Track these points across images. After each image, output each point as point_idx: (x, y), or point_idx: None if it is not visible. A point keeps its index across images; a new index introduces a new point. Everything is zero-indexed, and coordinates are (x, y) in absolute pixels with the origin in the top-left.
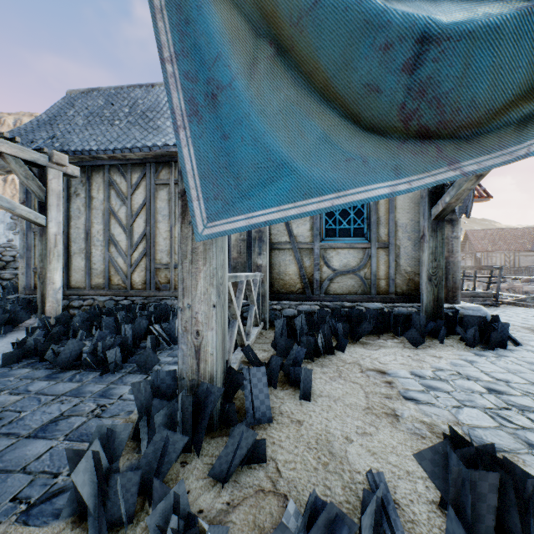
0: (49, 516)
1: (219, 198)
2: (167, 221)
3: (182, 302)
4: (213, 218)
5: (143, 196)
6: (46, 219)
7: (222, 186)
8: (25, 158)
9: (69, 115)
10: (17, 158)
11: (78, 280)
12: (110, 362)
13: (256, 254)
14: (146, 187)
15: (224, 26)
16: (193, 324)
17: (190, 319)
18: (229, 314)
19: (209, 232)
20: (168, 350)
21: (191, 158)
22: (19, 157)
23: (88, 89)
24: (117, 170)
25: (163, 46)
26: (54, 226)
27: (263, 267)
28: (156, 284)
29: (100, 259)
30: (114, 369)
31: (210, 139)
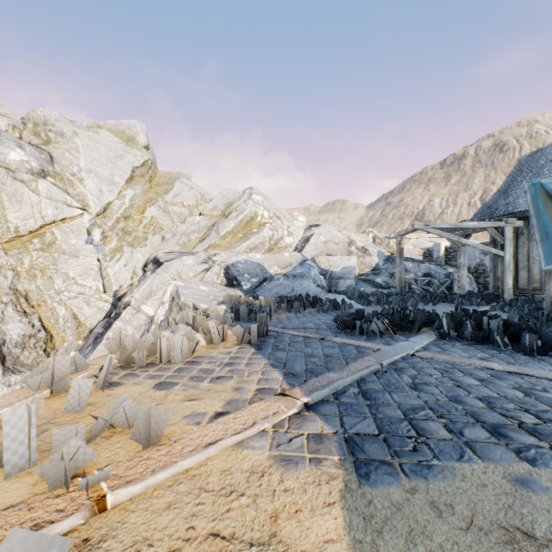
0: None
1: (548, 260)
2: None
3: (545, 288)
4: (546, 265)
5: None
6: (503, 253)
7: (548, 257)
8: (494, 226)
9: (517, 181)
10: (490, 227)
11: (522, 285)
12: (528, 313)
13: None
14: None
15: (548, 218)
16: (549, 294)
17: (548, 293)
18: None
19: (545, 269)
20: None
21: (540, 251)
22: (491, 227)
23: (532, 152)
24: None
25: (533, 224)
26: (507, 256)
27: None
28: None
29: (537, 272)
30: None
31: (545, 246)
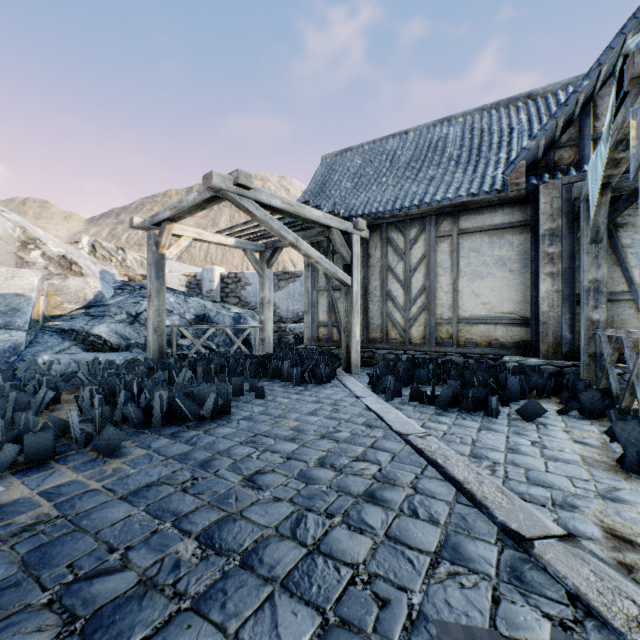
0: (628, 502)
1: None
2: (448, 274)
3: None
4: None
5: (421, 250)
6: (351, 280)
7: None
8: (342, 228)
9: (335, 180)
10: (337, 229)
11: None
12: (494, 408)
13: (590, 308)
14: (425, 241)
15: None
16: None
17: None
18: (634, 373)
19: None
20: (516, 405)
21: None
22: (339, 228)
23: (341, 151)
24: (393, 227)
25: None
26: (355, 285)
27: (600, 322)
28: (436, 340)
29: (377, 314)
30: (496, 414)
31: None
